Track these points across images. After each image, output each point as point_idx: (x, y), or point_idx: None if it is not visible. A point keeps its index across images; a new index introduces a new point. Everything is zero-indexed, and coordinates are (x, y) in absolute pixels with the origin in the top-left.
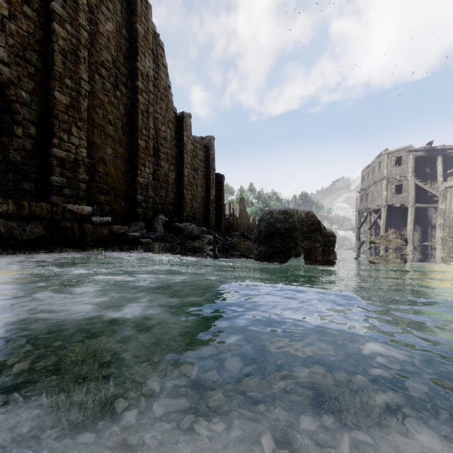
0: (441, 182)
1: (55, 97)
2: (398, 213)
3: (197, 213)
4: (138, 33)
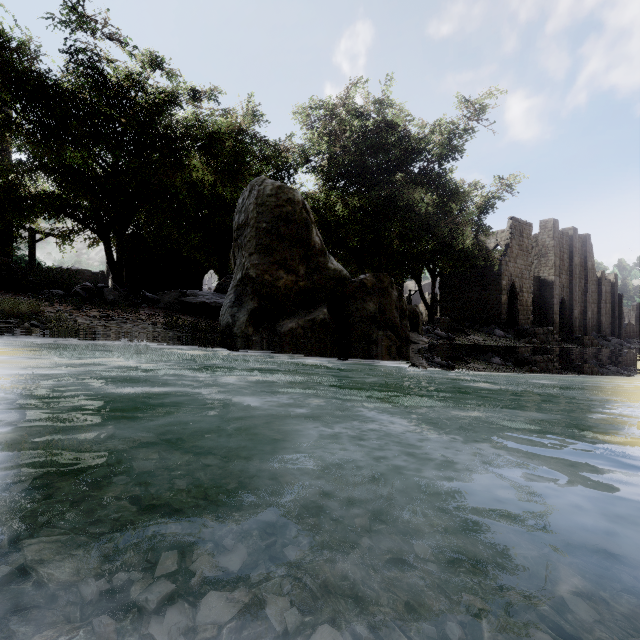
0: None
1: (573, 300)
2: None
3: (606, 328)
4: (587, 254)
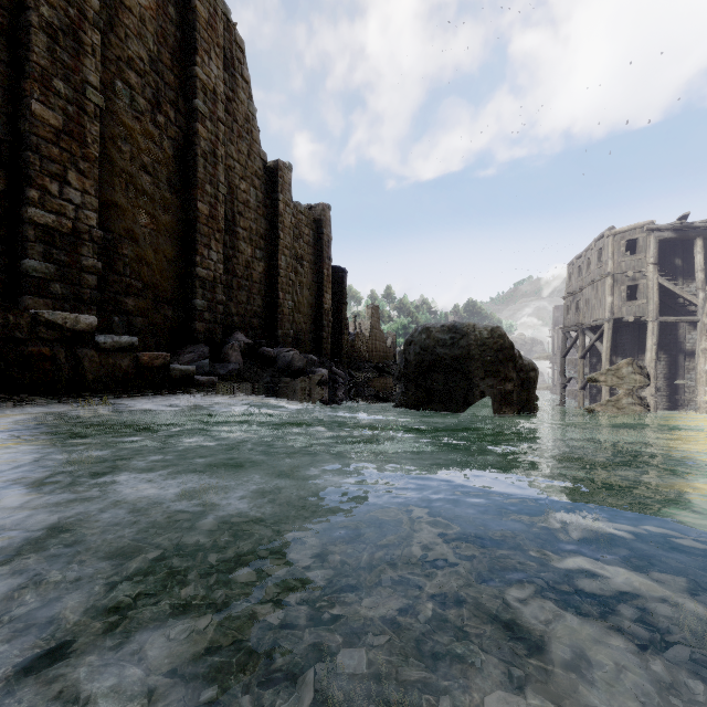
0: (701, 282)
1: (33, 111)
2: (629, 332)
3: (302, 331)
4: (197, 15)
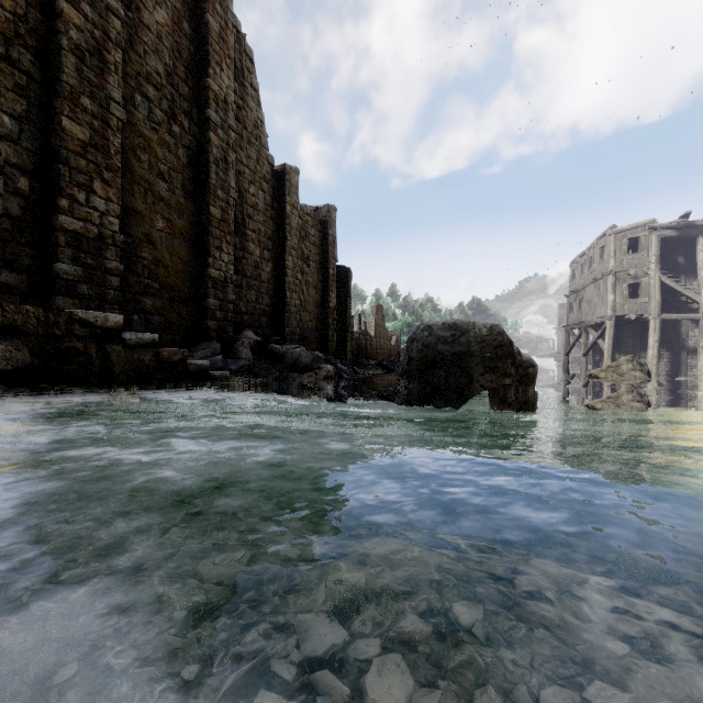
0: None
1: (63, 127)
2: (631, 329)
3: (308, 329)
4: (209, 30)
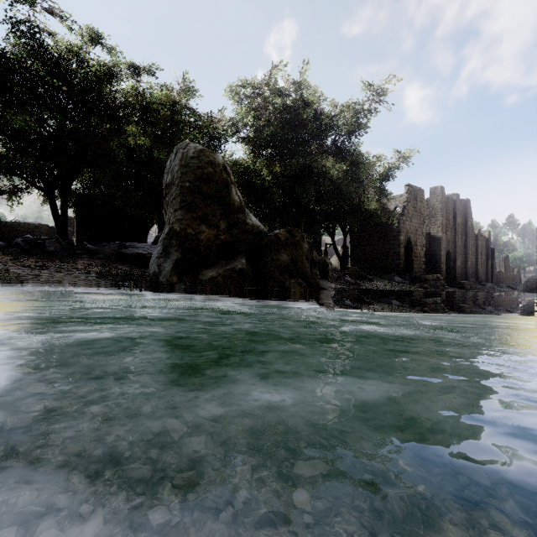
0: None
1: (456, 253)
2: None
3: (482, 275)
4: (467, 215)
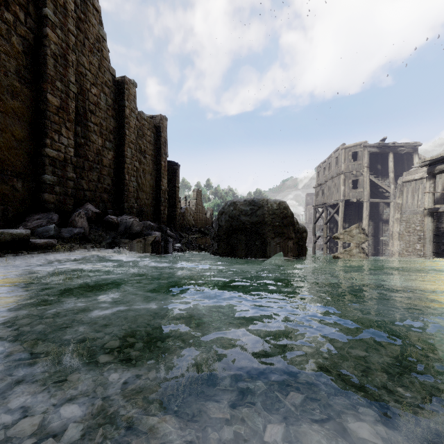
0: (392, 179)
1: None
2: (353, 208)
3: (145, 205)
4: None
